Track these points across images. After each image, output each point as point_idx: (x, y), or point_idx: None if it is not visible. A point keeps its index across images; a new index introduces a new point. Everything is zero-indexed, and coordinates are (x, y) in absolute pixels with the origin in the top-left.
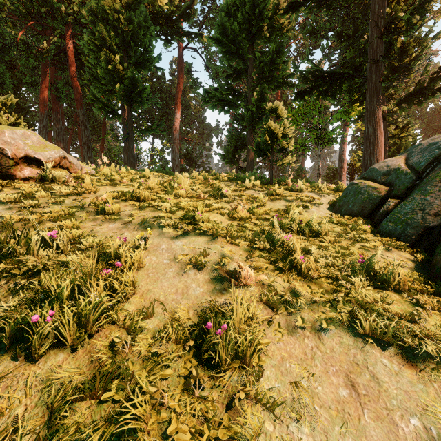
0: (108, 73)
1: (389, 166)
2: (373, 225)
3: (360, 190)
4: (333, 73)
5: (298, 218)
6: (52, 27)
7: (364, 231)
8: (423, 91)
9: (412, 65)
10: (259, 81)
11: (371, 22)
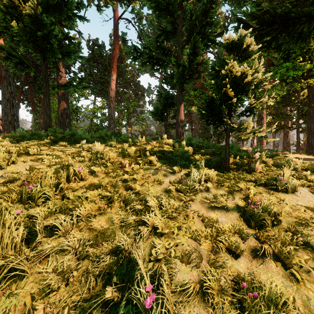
0: (8, 12)
1: None
2: None
3: None
4: (286, 16)
5: None
6: None
7: None
8: None
9: None
10: (190, 36)
11: None
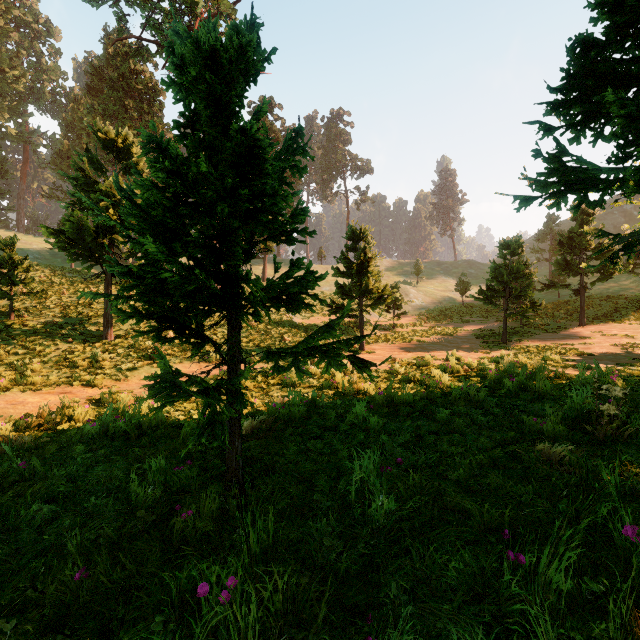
0: None
1: None
2: None
3: None
4: None
5: None
6: None
7: None
8: None
9: None
10: None
11: None
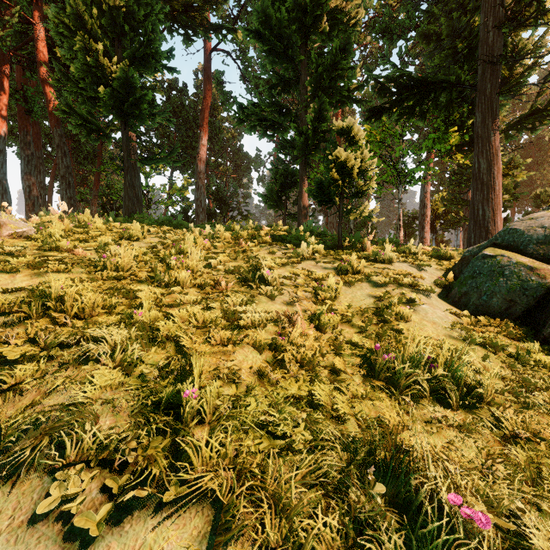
0: (88, 71)
1: (548, 227)
2: (542, 342)
3: (502, 270)
4: (426, 81)
5: (426, 356)
6: (10, 4)
7: (545, 369)
8: (541, 114)
9: (527, 76)
10: (316, 93)
11: (485, 5)
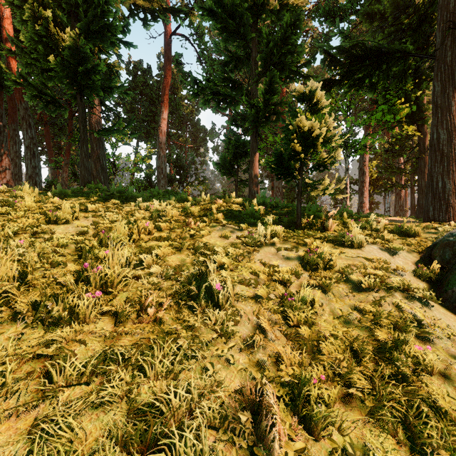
0: (40, 41)
1: None
2: None
3: None
4: (379, 52)
5: None
6: None
7: None
8: None
9: None
10: (266, 68)
11: None
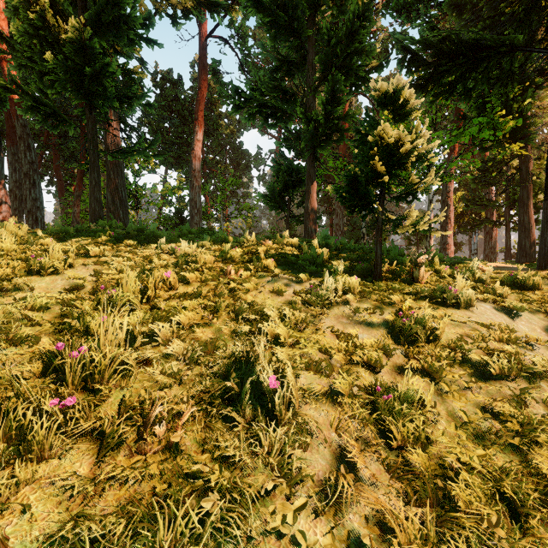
0: (36, 35)
1: None
2: None
3: None
4: (477, 46)
5: None
6: None
7: None
8: None
9: None
10: (327, 72)
11: None
